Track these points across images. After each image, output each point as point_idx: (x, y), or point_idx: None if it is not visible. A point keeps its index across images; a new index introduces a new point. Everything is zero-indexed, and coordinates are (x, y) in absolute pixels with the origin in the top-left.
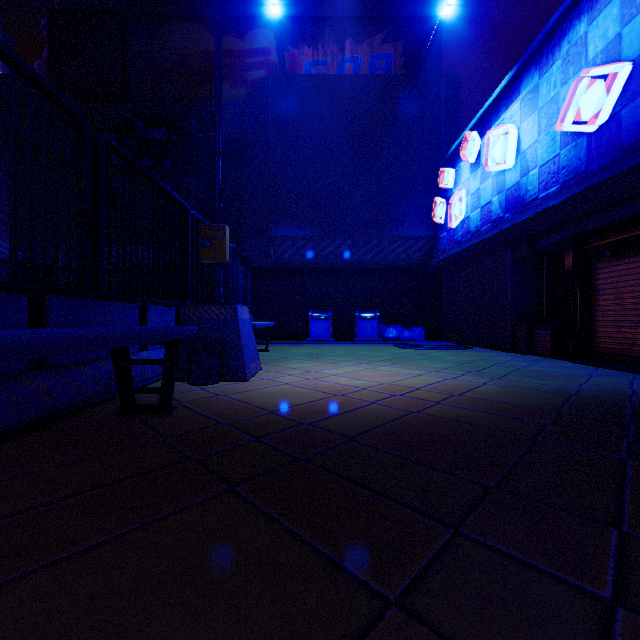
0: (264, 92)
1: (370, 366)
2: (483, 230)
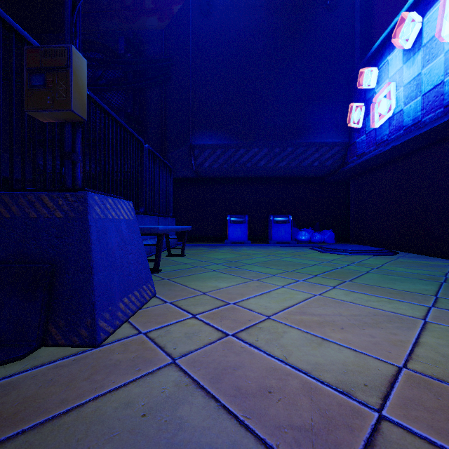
0: (185, 12)
1: (314, 288)
2: (427, 119)
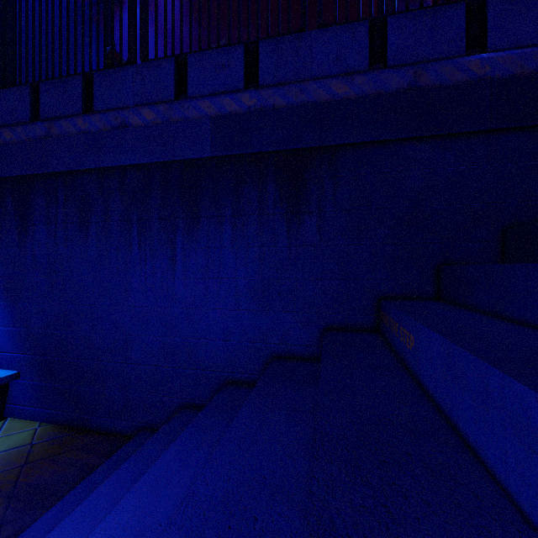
0: None
1: None
2: None
